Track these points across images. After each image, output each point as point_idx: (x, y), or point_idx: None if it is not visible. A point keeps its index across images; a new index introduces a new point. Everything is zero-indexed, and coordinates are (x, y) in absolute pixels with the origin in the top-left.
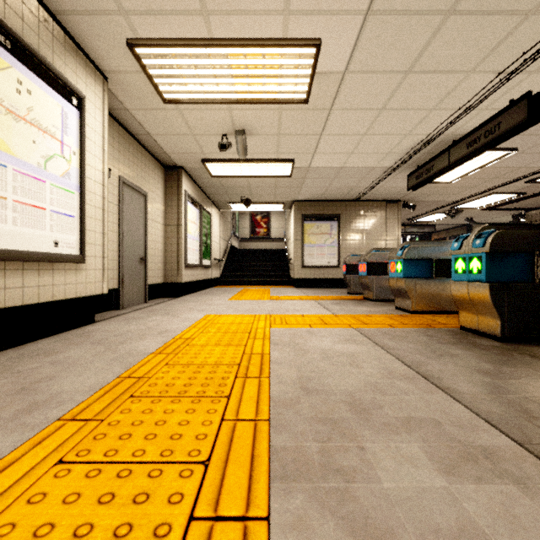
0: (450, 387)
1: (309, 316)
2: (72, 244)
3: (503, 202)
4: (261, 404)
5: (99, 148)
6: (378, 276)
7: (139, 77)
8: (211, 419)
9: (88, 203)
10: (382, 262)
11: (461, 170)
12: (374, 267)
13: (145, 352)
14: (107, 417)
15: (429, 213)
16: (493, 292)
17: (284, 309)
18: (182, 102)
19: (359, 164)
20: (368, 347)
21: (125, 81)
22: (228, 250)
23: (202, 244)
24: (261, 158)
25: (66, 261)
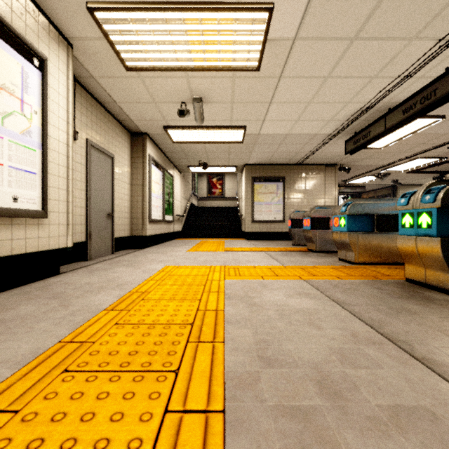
0: (426, 356)
1: (260, 268)
2: (33, 199)
3: (426, 166)
4: (215, 383)
5: (63, 109)
6: (321, 230)
7: (102, 43)
8: (152, 410)
9: (51, 161)
10: (324, 218)
11: (393, 137)
12: (317, 221)
13: (98, 308)
14: (25, 405)
15: (361, 175)
16: (444, 246)
17: (237, 260)
18: (143, 69)
19: (303, 130)
20: (322, 301)
21: (89, 48)
22: (188, 207)
23: (165, 202)
24: (217, 125)
25: (26, 216)
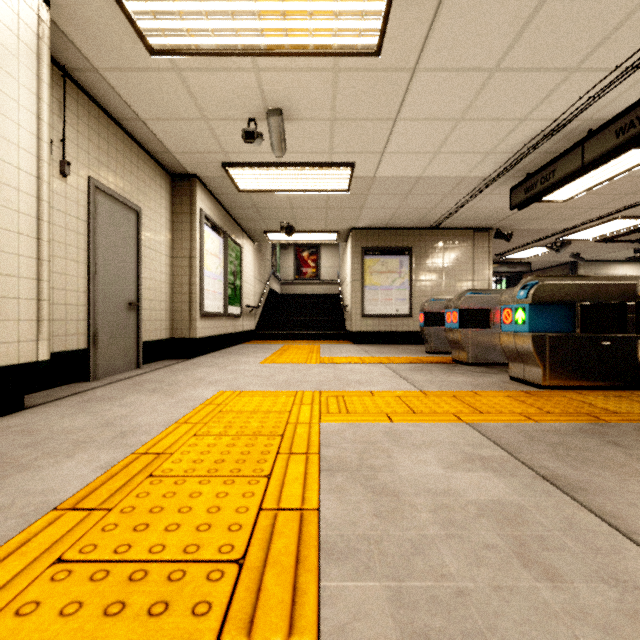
0: None
1: (382, 395)
2: None
3: (626, 231)
4: None
5: (28, 112)
6: (475, 329)
7: None
8: None
9: (0, 204)
10: (481, 309)
11: (587, 181)
12: (469, 316)
13: (46, 501)
14: None
15: (526, 246)
16: None
17: (341, 379)
18: (179, 52)
19: (444, 171)
20: (523, 481)
21: (79, 8)
22: (266, 294)
23: (229, 285)
24: (308, 161)
25: None
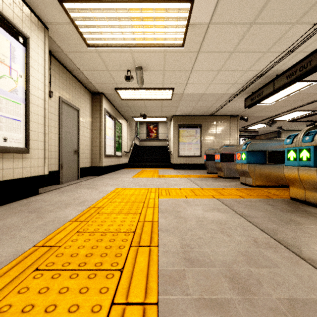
0: (311, 257)
1: (184, 189)
2: (18, 140)
3: (301, 117)
4: (151, 280)
5: (41, 74)
6: (227, 162)
7: (69, 27)
8: (101, 303)
9: (32, 112)
10: (230, 153)
11: (279, 95)
12: (225, 156)
13: (65, 219)
14: (2, 299)
15: (256, 123)
16: None
17: (168, 184)
18: (100, 46)
19: (214, 91)
20: (230, 215)
21: (60, 30)
22: (132, 146)
23: (116, 142)
24: (153, 87)
25: (13, 152)
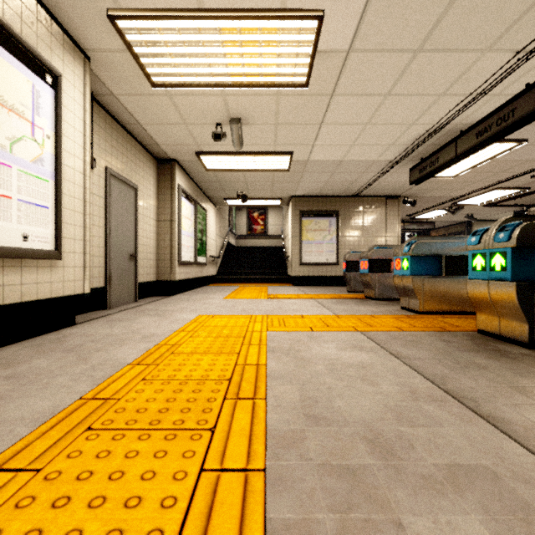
0: (493, 414)
1: (309, 317)
2: (45, 238)
3: (505, 198)
4: (255, 442)
5: (79, 133)
6: (380, 273)
7: (124, 56)
8: (186, 469)
9: (65, 193)
10: (385, 259)
11: (466, 164)
12: (376, 264)
13: (122, 362)
14: (47, 464)
15: (429, 209)
16: (520, 292)
17: (282, 309)
18: (172, 86)
19: (359, 156)
20: (379, 355)
21: (109, 61)
22: (224, 247)
23: (198, 240)
24: (258, 150)
25: (37, 258)
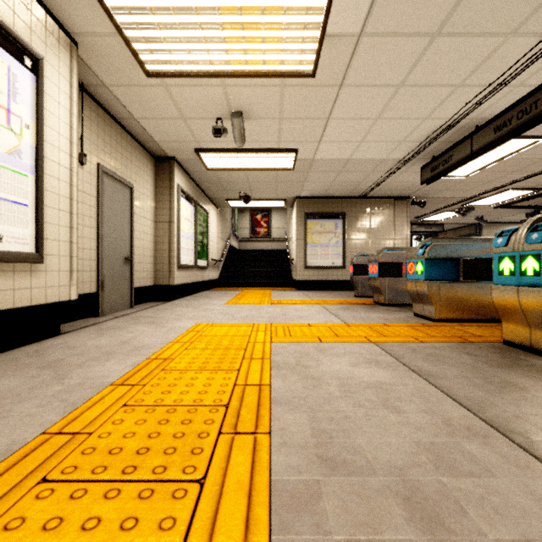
0: None
1: (316, 326)
2: (24, 239)
3: (518, 199)
4: (256, 502)
5: (64, 124)
6: (391, 278)
7: (115, 41)
8: None
9: (48, 190)
10: (395, 263)
11: (480, 162)
12: (386, 267)
13: (103, 381)
14: None
15: (438, 211)
16: None
17: (287, 315)
18: (168, 75)
19: (368, 154)
20: (399, 372)
21: (98, 47)
22: (226, 250)
23: (198, 243)
24: (261, 147)
25: (14, 261)
